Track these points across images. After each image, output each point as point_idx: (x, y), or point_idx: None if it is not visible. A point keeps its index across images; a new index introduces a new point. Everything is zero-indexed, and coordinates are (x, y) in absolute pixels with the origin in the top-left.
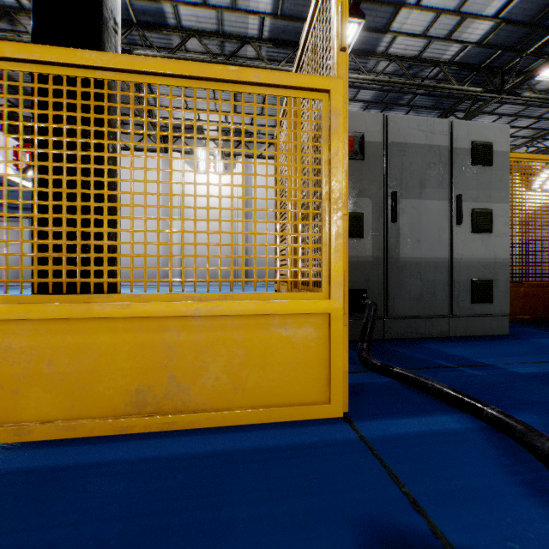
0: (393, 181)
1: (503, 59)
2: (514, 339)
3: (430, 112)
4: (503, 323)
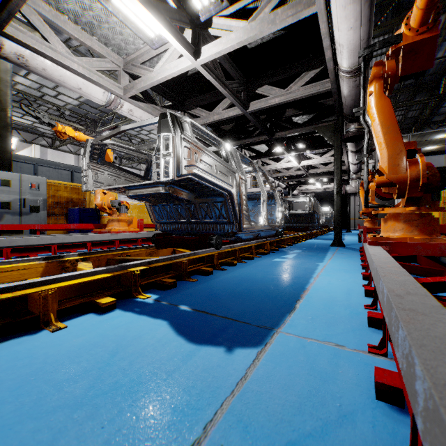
0: None
1: None
2: None
3: None
4: None
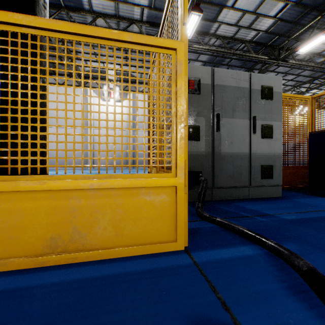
0: (217, 107)
1: (279, 41)
2: (284, 199)
3: (239, 69)
4: (278, 190)
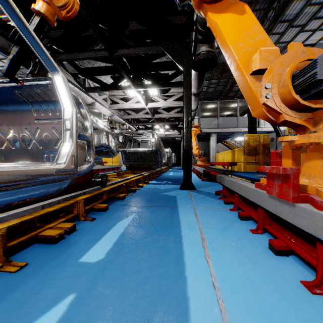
0: (276, 144)
1: None
2: None
3: None
4: None
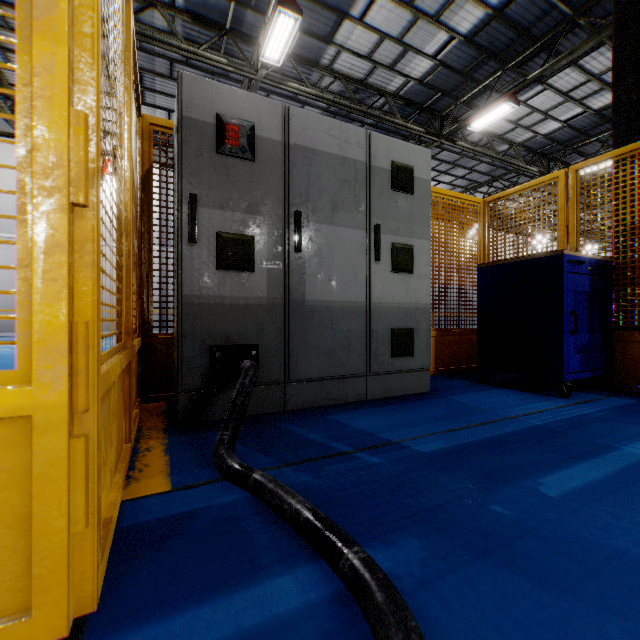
0: (296, 197)
1: (442, 103)
2: (434, 397)
3: None
4: (425, 379)
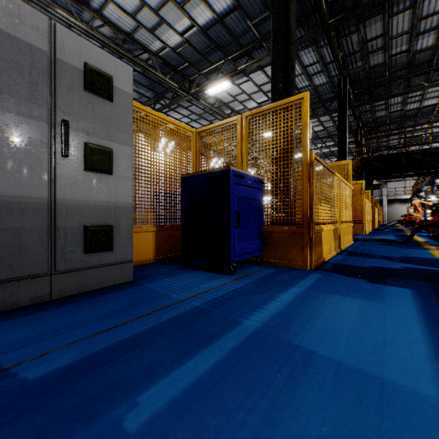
0: None
1: (190, 71)
2: (130, 287)
3: (147, 91)
4: (127, 270)
